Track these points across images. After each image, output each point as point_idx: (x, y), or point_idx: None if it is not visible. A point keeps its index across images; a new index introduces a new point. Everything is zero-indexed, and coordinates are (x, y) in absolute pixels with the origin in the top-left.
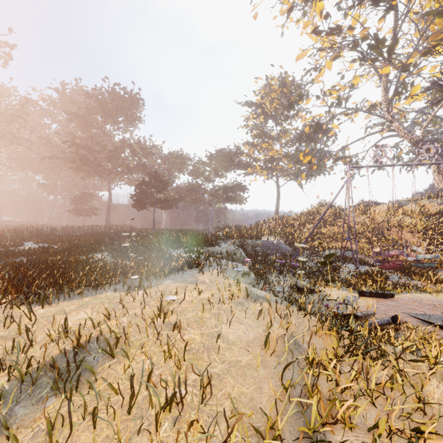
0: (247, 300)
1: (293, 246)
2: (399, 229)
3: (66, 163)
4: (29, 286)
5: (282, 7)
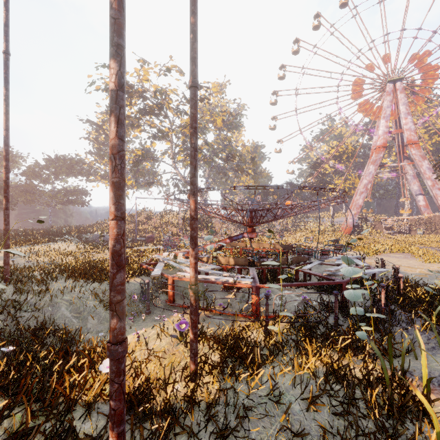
0: (74, 246)
1: None
2: (170, 226)
3: None
4: None
5: (107, 97)
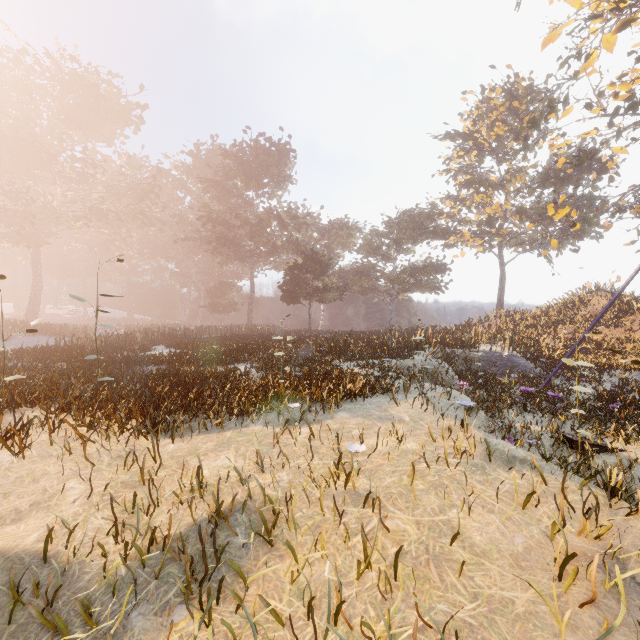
0: (489, 462)
1: (539, 362)
2: None
3: (201, 245)
4: (157, 408)
5: None
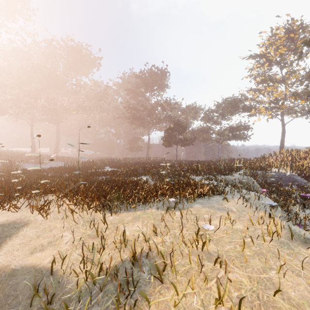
0: (291, 241)
1: (309, 179)
2: None
3: (125, 120)
4: (105, 197)
5: None
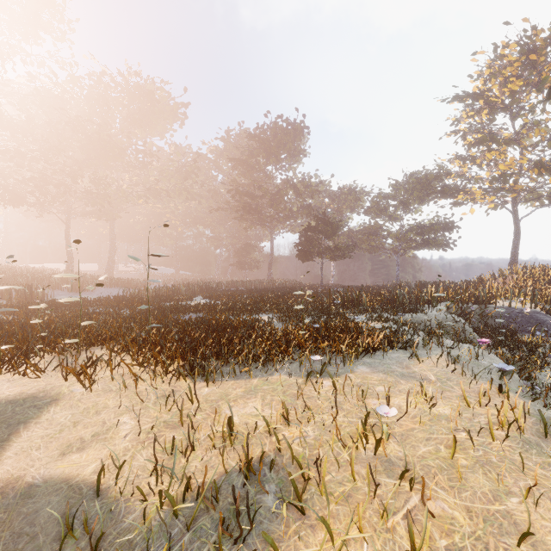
0: (545, 440)
1: None
2: None
3: (230, 213)
4: (195, 353)
5: None
